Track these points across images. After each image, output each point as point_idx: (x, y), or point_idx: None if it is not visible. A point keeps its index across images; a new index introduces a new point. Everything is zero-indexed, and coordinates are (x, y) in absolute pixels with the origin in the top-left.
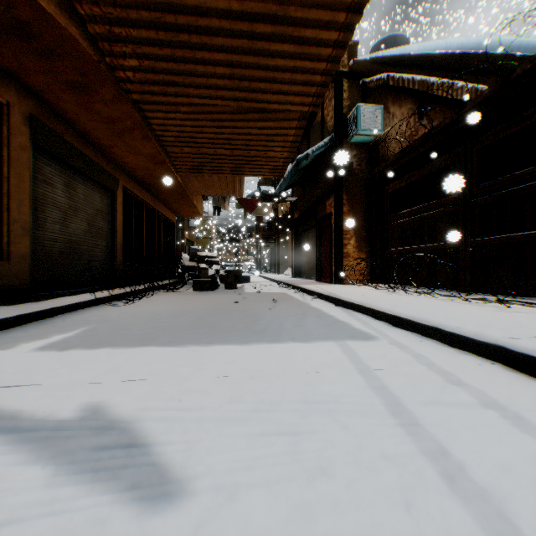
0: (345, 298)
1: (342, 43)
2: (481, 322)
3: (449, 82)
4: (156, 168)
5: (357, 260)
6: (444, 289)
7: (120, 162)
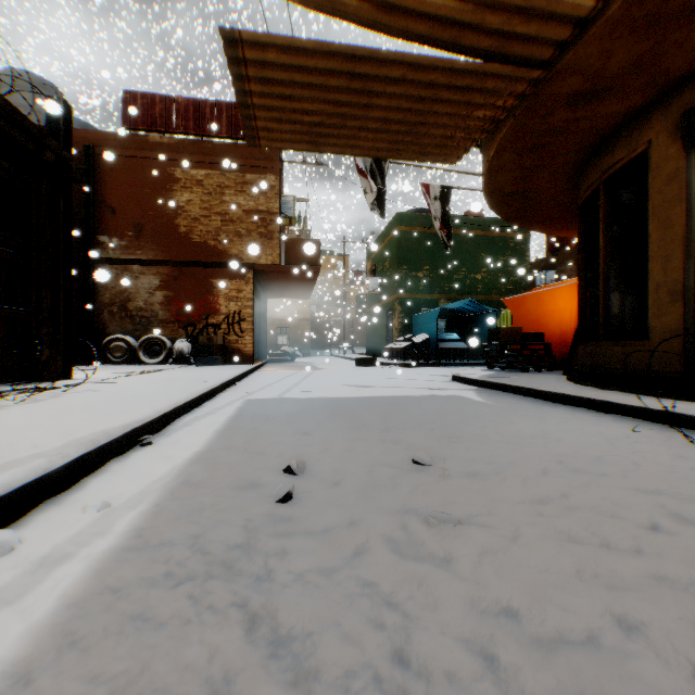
0: (153, 415)
1: (248, 116)
2: (185, 384)
3: None
4: None
5: None
6: None
7: None
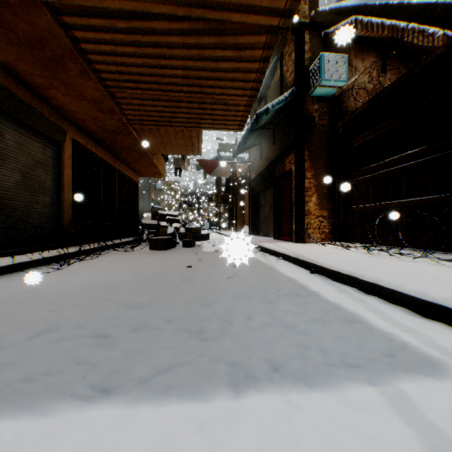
0: (324, 264)
1: None
2: None
3: (419, 28)
4: (106, 119)
5: (318, 218)
6: (430, 250)
7: (65, 110)
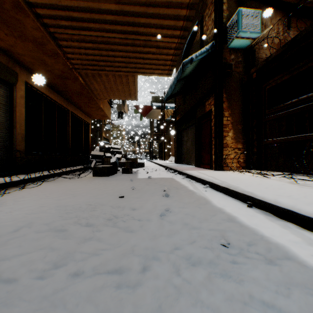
0: (266, 198)
1: None
2: None
3: None
4: (53, 63)
5: (234, 150)
6: None
7: (15, 54)
